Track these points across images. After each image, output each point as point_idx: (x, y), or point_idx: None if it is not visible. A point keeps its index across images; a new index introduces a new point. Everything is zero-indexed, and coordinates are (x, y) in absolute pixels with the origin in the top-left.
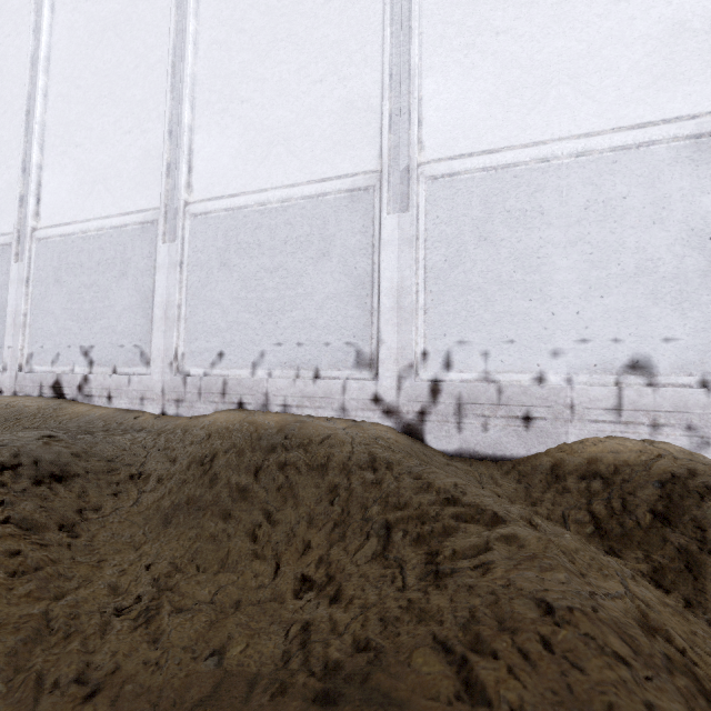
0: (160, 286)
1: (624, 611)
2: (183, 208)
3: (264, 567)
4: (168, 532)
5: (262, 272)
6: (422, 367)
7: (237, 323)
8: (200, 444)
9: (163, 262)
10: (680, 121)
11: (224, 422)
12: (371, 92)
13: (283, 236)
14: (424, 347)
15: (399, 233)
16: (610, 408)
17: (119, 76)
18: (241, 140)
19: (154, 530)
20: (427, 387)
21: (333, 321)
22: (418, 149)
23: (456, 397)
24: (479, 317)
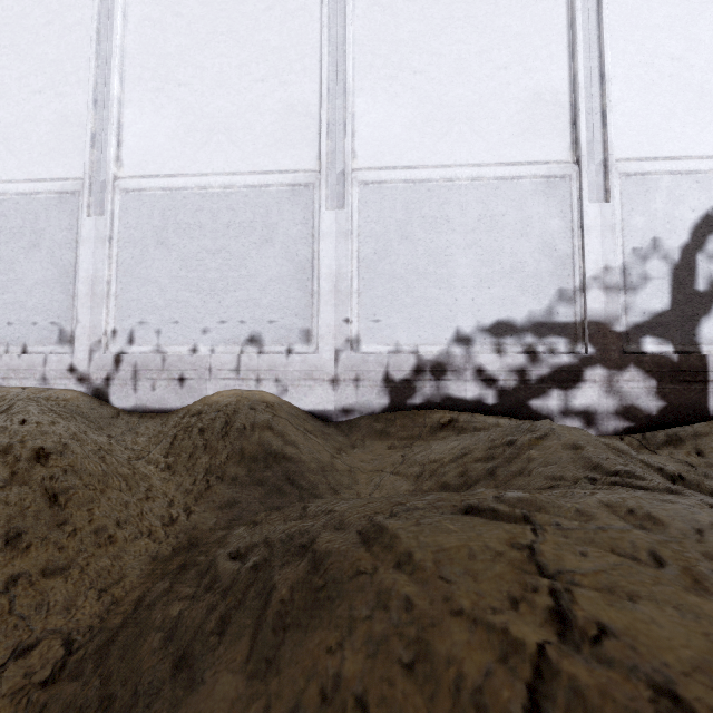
0: None
1: None
2: None
3: None
4: None
5: None
6: (112, 342)
7: None
8: None
9: None
10: (287, 173)
11: None
12: (83, 111)
13: None
14: (114, 326)
15: (95, 233)
16: (233, 369)
17: None
18: None
19: None
20: (112, 358)
21: (41, 304)
22: (118, 165)
23: (133, 365)
24: (155, 303)
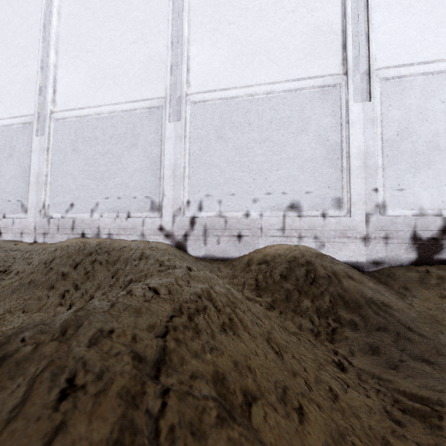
0: (34, 162)
1: (194, 290)
2: (50, 115)
3: (63, 308)
4: (12, 297)
5: (98, 155)
6: (187, 209)
7: (82, 186)
8: (48, 254)
9: (36, 148)
10: (316, 78)
11: (68, 243)
12: (162, 51)
13: (110, 133)
14: (188, 198)
15: (175, 133)
16: (279, 229)
17: (9, 29)
18: (87, 75)
19: (4, 296)
20: (188, 220)
21: (138, 184)
22: (187, 86)
23: (203, 225)
24: (217, 181)
